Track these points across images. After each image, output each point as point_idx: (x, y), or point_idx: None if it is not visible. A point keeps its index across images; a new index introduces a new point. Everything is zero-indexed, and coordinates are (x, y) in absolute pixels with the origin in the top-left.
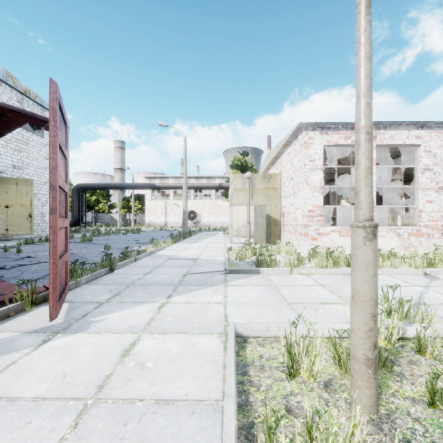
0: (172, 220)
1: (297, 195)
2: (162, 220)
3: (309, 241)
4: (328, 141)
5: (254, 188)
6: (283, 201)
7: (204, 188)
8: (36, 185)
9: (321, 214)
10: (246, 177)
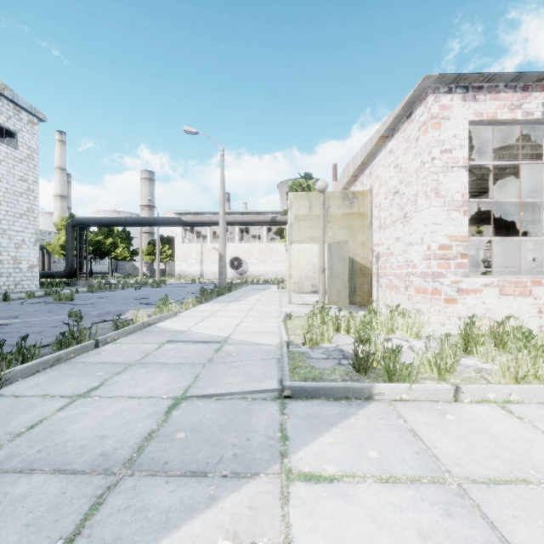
0: (209, 269)
1: (411, 220)
2: (197, 269)
3: (441, 304)
4: (478, 113)
5: (327, 215)
6: (377, 235)
7: (251, 224)
8: (5, 217)
9: (464, 254)
10: (318, 188)
